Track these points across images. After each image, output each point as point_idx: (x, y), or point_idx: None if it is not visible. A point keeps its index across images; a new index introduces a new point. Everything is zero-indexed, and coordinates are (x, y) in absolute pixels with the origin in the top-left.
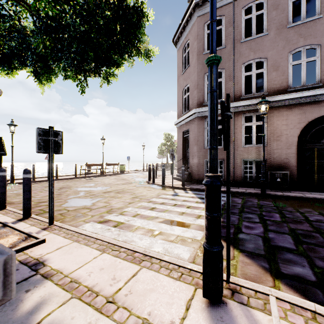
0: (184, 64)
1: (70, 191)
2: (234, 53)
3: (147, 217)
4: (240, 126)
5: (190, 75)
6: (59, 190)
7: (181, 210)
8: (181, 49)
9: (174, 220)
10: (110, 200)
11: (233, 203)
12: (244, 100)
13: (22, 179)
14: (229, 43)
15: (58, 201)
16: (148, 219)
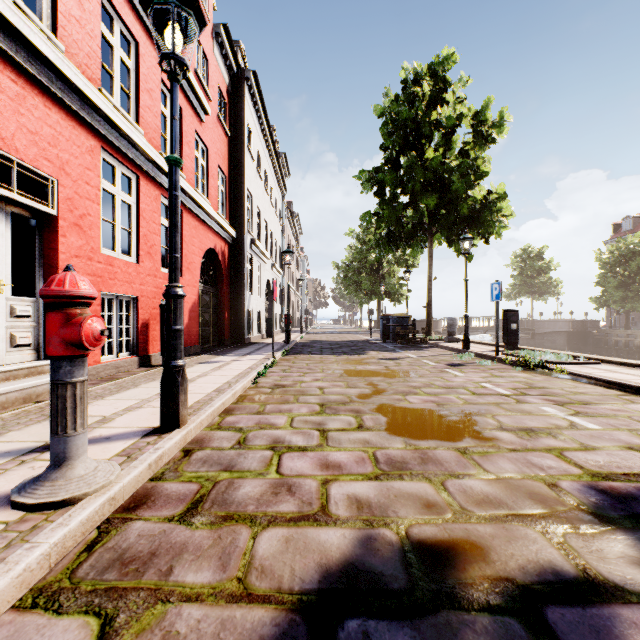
0: None
1: None
2: None
3: None
4: None
5: None
6: None
7: None
8: None
9: None
10: None
11: None
12: None
13: None
14: None
15: None
16: None
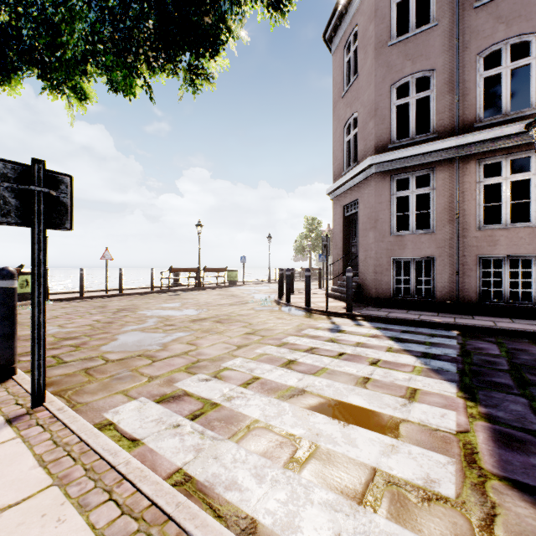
0: (346, 76)
1: (132, 316)
2: (459, 33)
3: (277, 389)
4: (473, 185)
5: (360, 94)
6: (115, 313)
7: (359, 372)
8: (340, 48)
9: (348, 403)
10: (200, 339)
11: (483, 356)
12: (482, 130)
13: (65, 294)
14: (446, 15)
15: (100, 337)
16: (279, 396)
